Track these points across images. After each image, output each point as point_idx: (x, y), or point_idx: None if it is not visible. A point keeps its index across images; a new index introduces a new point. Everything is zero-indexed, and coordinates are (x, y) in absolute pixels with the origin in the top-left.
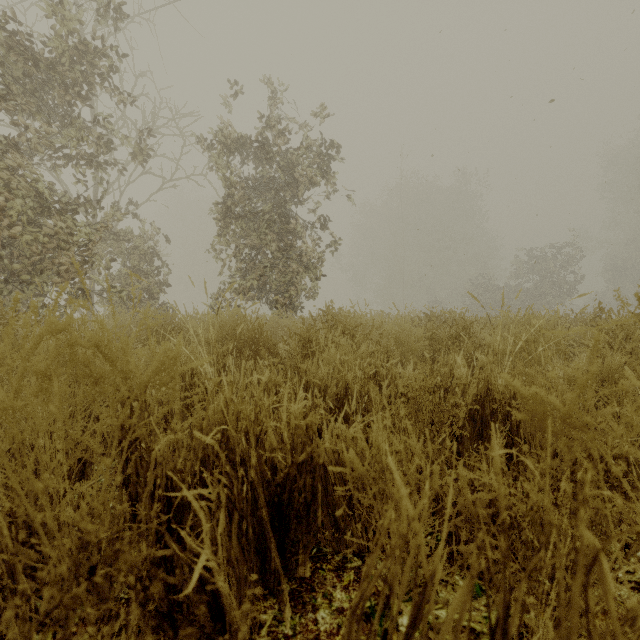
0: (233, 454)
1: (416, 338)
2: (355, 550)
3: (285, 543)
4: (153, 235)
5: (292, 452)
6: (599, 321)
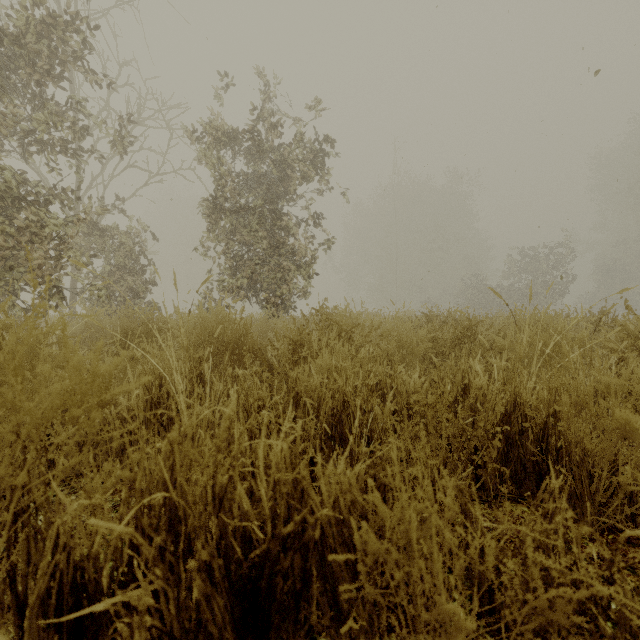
0: (181, 524)
1: (419, 340)
2: None
3: None
4: (138, 231)
5: (272, 513)
6: (618, 321)
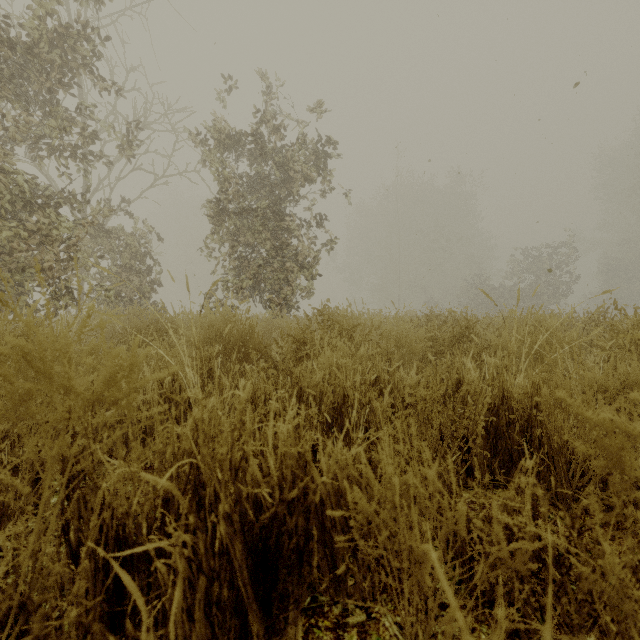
0: (204, 490)
1: (417, 339)
2: (358, 599)
3: (271, 598)
4: (144, 233)
5: (280, 484)
6: (610, 321)
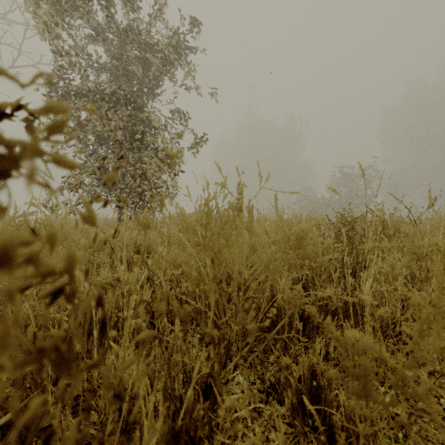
0: None
1: None
2: None
3: None
4: None
5: None
6: None
